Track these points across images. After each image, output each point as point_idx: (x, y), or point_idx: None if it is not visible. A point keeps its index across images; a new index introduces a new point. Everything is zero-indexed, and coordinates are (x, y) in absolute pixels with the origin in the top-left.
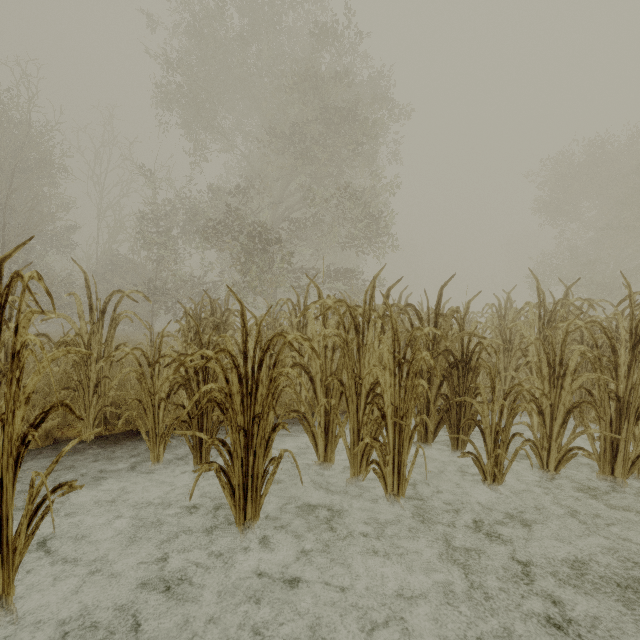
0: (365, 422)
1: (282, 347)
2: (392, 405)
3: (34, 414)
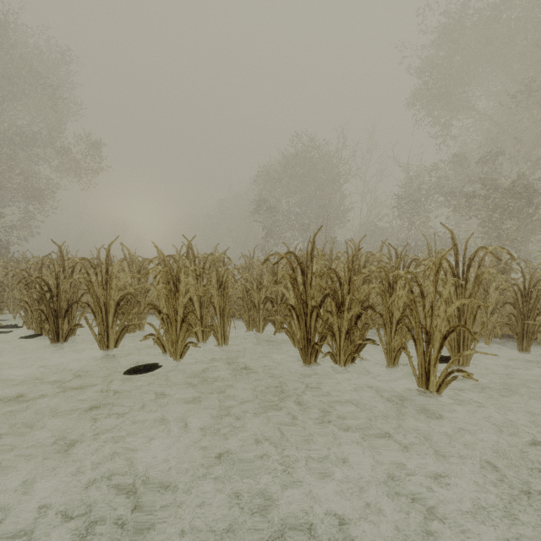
0: None
1: None
2: None
3: None
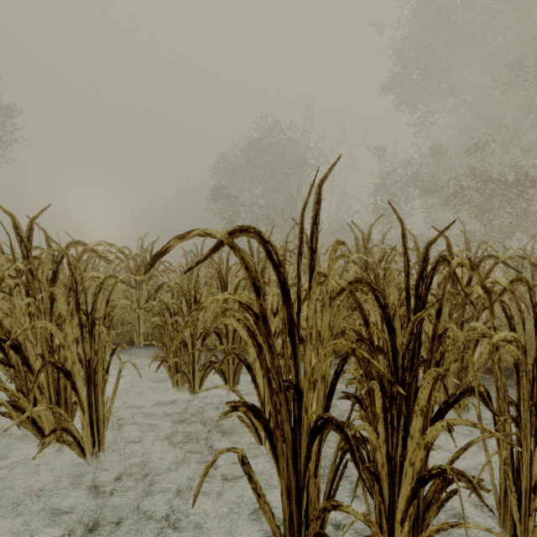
0: None
1: None
2: None
3: None
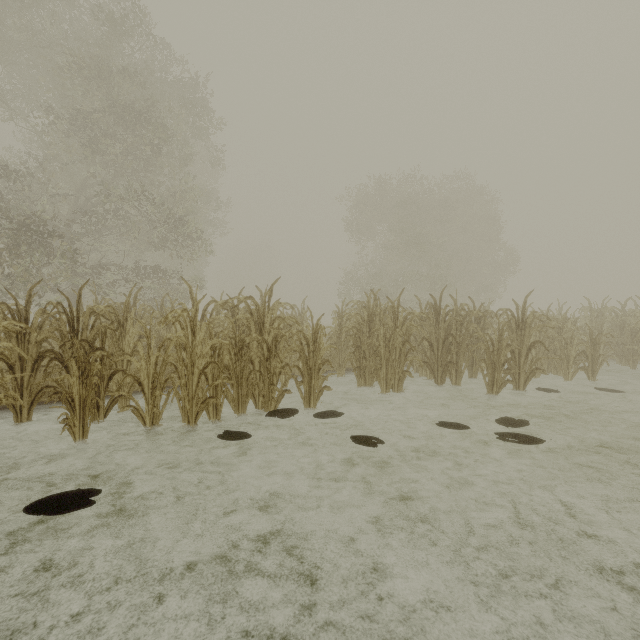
0: None
1: None
2: None
3: None
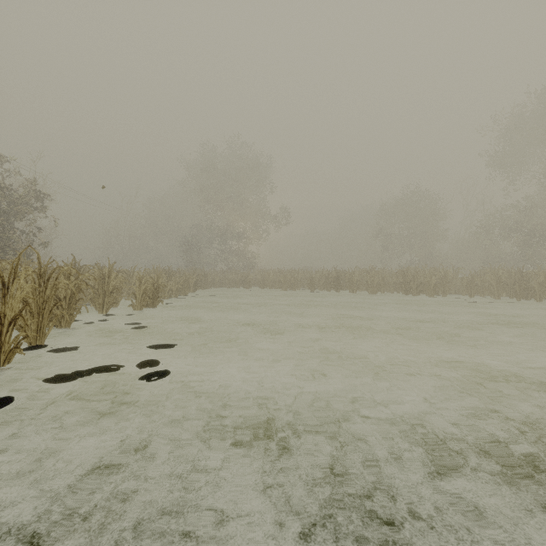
0: (487, 287)
1: (474, 276)
2: (495, 286)
3: None
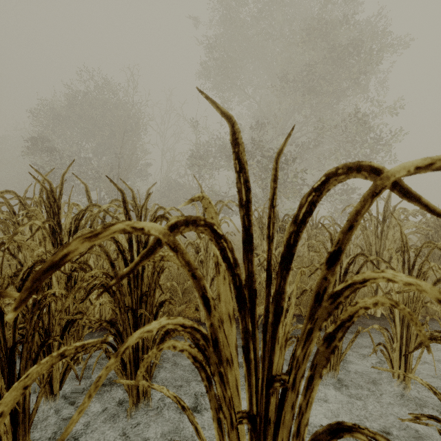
0: None
1: None
2: None
3: (166, 297)
